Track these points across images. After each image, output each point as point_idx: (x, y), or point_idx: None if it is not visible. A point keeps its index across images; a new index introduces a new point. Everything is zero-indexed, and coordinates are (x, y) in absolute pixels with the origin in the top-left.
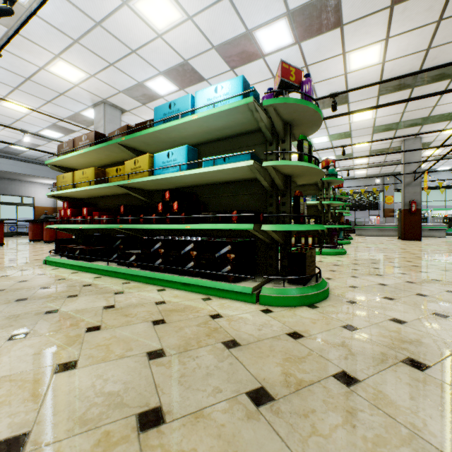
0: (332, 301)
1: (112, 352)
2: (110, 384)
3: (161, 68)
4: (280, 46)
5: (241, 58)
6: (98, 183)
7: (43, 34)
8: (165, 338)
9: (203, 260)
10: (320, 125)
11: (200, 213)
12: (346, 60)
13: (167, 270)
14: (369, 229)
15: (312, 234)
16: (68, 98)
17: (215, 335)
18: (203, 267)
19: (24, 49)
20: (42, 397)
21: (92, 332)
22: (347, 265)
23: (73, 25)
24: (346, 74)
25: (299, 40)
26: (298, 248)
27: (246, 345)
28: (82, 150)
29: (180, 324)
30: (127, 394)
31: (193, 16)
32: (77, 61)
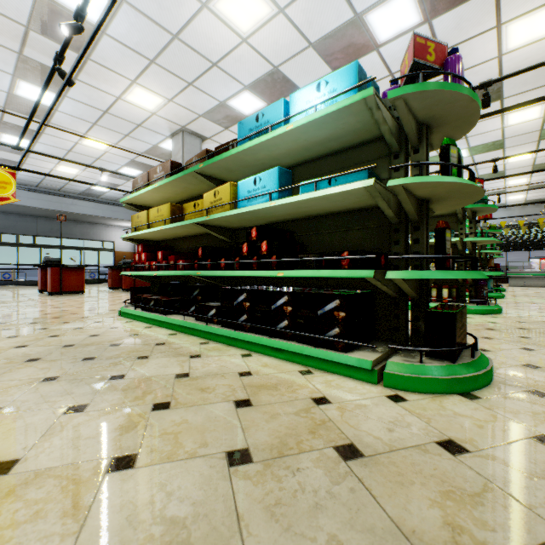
0: (502, 388)
1: (181, 447)
2: (174, 503)
3: (246, 81)
4: (402, 30)
5: (346, 54)
6: (174, 222)
7: (119, 59)
8: (251, 431)
9: (301, 319)
10: (475, 122)
11: (297, 256)
12: (501, 35)
13: (254, 329)
14: (530, 277)
15: (447, 283)
16: (145, 129)
17: (323, 434)
18: (300, 328)
19: (101, 79)
20: (85, 512)
21: (159, 412)
22: (509, 329)
23: (148, 42)
24: (500, 56)
25: (430, 17)
26: (439, 306)
27: (373, 456)
28: (157, 184)
29: (271, 409)
30: (196, 526)
31: (285, 8)
32: (154, 84)
